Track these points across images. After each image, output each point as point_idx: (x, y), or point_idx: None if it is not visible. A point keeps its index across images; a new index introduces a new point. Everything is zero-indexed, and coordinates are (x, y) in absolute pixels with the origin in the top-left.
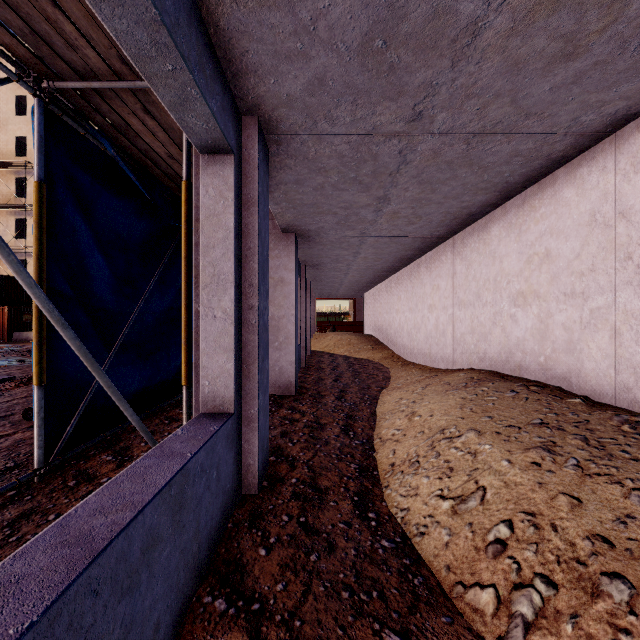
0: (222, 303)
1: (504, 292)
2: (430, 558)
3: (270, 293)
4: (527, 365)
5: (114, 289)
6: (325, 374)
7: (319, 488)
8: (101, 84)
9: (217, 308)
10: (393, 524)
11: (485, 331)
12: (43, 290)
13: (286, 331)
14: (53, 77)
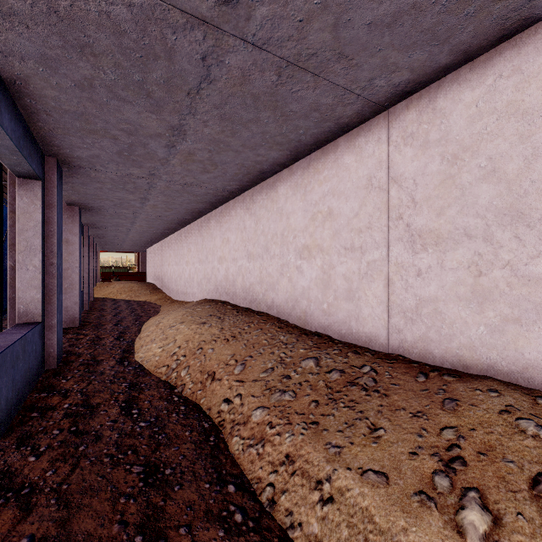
0: (33, 262)
1: (216, 256)
2: (149, 367)
3: None
4: (223, 294)
5: None
6: (107, 312)
7: (97, 360)
8: None
9: (30, 264)
10: (136, 363)
11: (209, 277)
12: None
13: (71, 279)
14: None
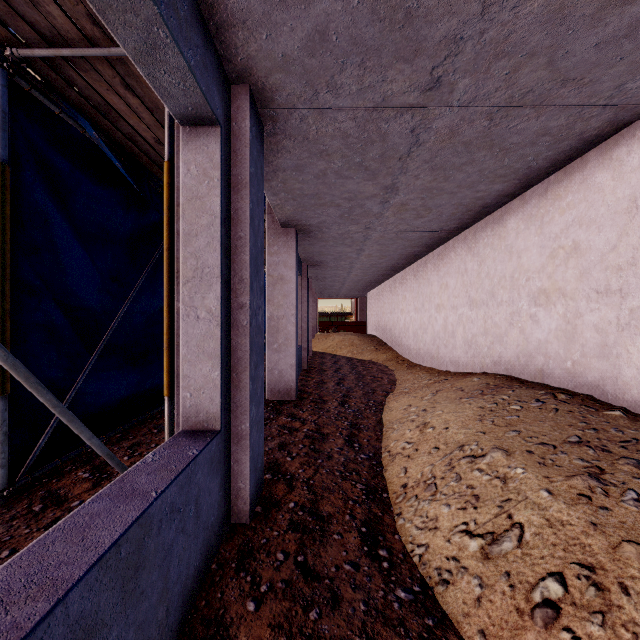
0: (206, 301)
1: (523, 290)
2: (458, 618)
3: (269, 292)
4: (550, 370)
5: (97, 287)
6: (327, 377)
7: (320, 515)
8: (71, 51)
9: (200, 307)
10: (409, 566)
11: (500, 332)
12: (6, 287)
13: (286, 332)
14: (16, 43)
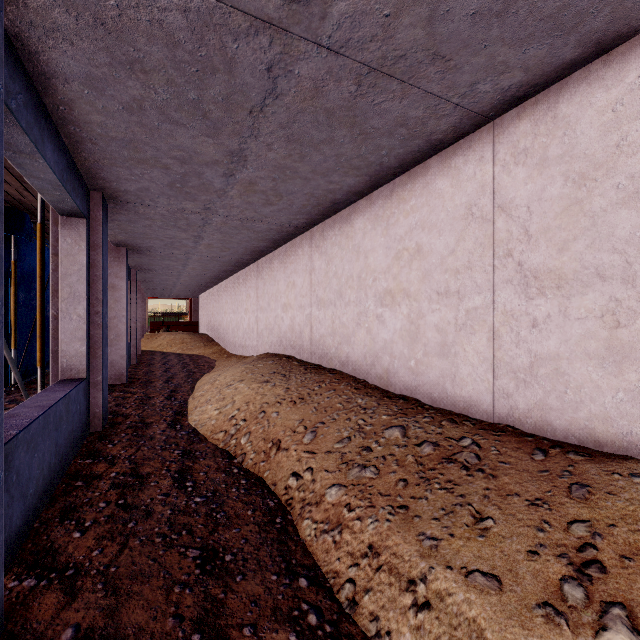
0: (77, 310)
1: (279, 303)
2: (204, 432)
3: None
4: (287, 347)
5: None
6: (156, 368)
7: (146, 423)
8: None
9: (73, 313)
10: (190, 427)
11: (272, 328)
12: None
13: (117, 330)
14: None
